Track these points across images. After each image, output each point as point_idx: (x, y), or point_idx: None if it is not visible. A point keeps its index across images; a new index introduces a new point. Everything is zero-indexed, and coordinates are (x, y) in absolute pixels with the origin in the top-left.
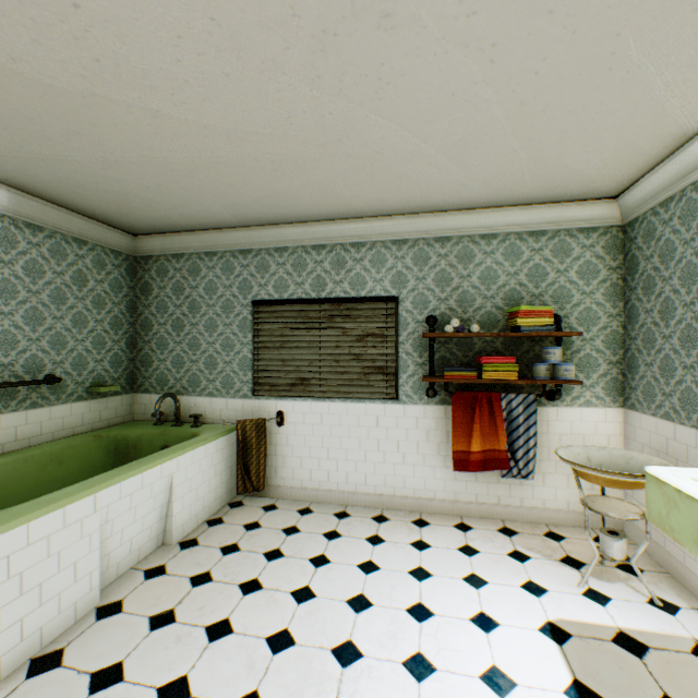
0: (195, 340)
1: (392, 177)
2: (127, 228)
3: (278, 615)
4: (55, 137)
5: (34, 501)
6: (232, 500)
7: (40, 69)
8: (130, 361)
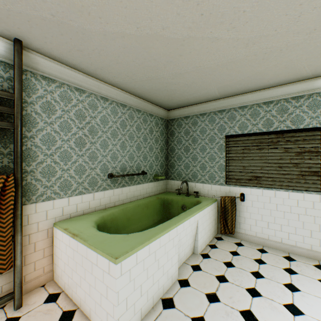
0: (194, 156)
1: None
2: (166, 107)
3: (283, 319)
4: (160, 67)
5: (157, 227)
6: (215, 235)
7: (172, 30)
8: (165, 165)
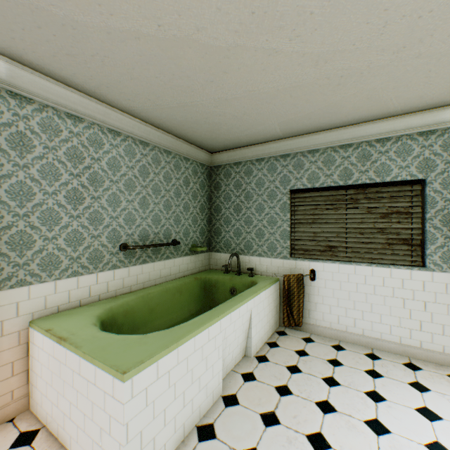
0: (248, 218)
1: (449, 70)
2: (208, 149)
3: (363, 442)
4: (196, 88)
5: (191, 321)
6: (277, 329)
7: (211, 33)
8: (208, 232)
